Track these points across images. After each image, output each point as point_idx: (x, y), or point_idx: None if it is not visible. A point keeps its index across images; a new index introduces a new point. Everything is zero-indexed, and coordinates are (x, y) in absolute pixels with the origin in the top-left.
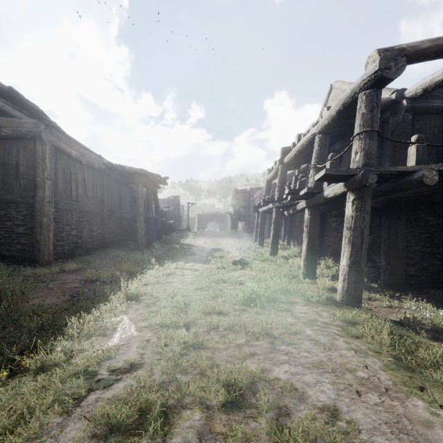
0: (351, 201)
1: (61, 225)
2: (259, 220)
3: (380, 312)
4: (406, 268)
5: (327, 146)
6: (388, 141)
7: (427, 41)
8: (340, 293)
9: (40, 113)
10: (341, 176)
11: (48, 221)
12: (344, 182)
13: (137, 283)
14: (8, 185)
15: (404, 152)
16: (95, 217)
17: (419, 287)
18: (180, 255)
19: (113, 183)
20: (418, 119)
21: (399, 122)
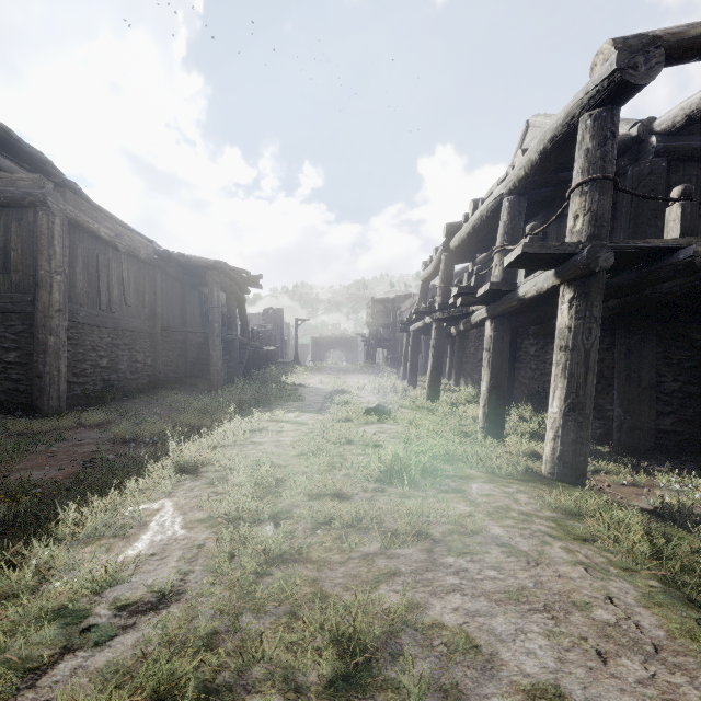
0: (568, 300)
1: (82, 351)
2: (410, 345)
3: (618, 494)
4: (657, 419)
5: (523, 215)
6: (626, 206)
7: (699, 24)
8: (548, 461)
9: (47, 165)
10: (550, 258)
11: (58, 342)
12: (554, 269)
13: (200, 445)
14: None
15: (653, 224)
16: (141, 338)
17: (680, 452)
18: (278, 400)
19: (171, 285)
20: (676, 168)
21: (644, 173)
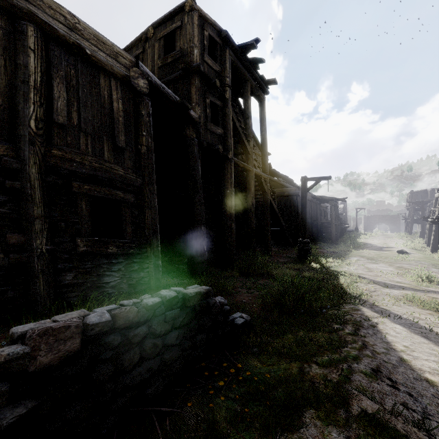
0: None
1: None
2: (428, 227)
3: None
4: None
5: None
6: None
7: None
8: None
9: (293, 182)
10: None
11: None
12: None
13: (351, 253)
14: (287, 214)
15: None
16: (309, 225)
17: None
18: (363, 247)
19: (313, 205)
20: None
21: None
